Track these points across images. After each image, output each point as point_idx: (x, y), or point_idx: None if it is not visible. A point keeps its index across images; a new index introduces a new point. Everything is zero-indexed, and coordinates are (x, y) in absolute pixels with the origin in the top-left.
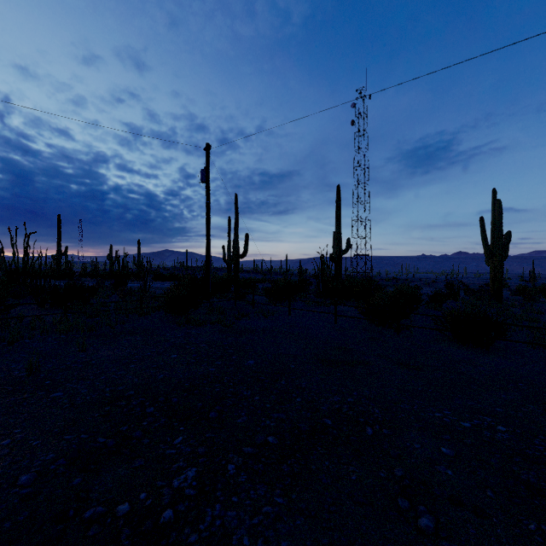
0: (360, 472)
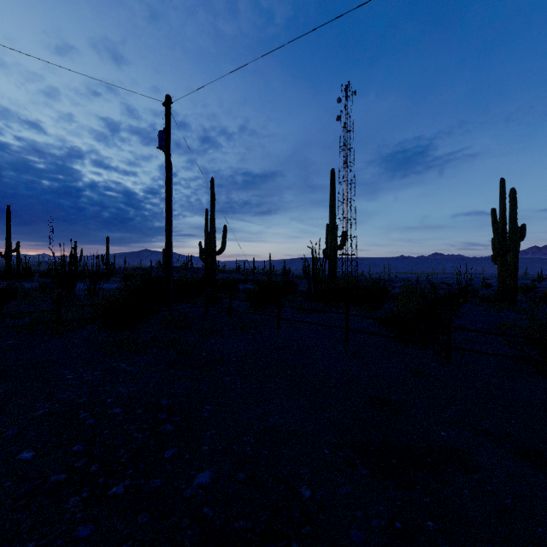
0: None
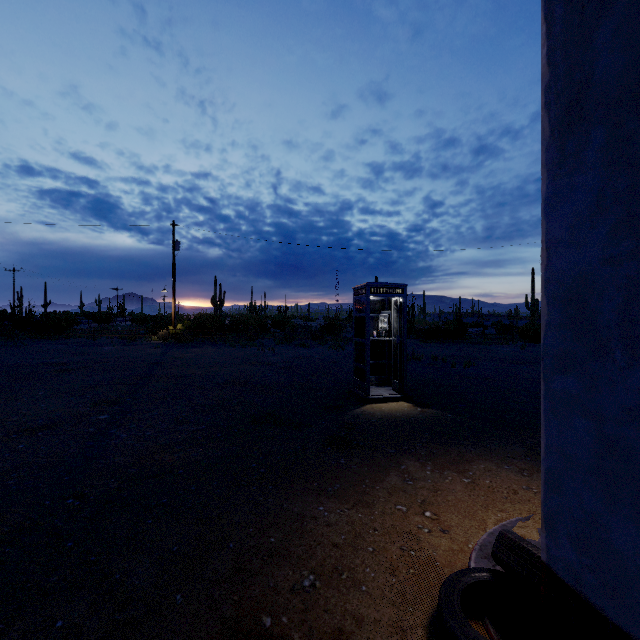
0: None
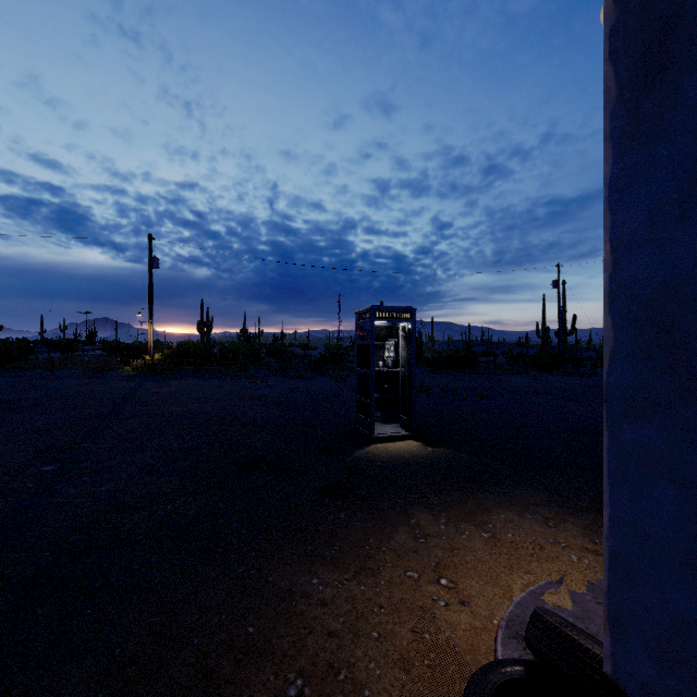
0: None
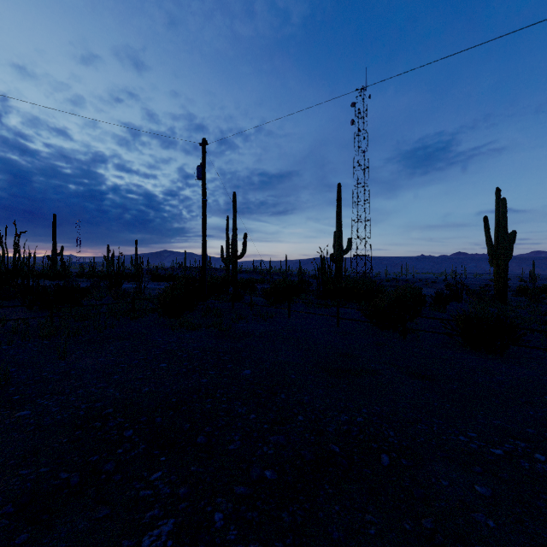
0: (379, 522)
